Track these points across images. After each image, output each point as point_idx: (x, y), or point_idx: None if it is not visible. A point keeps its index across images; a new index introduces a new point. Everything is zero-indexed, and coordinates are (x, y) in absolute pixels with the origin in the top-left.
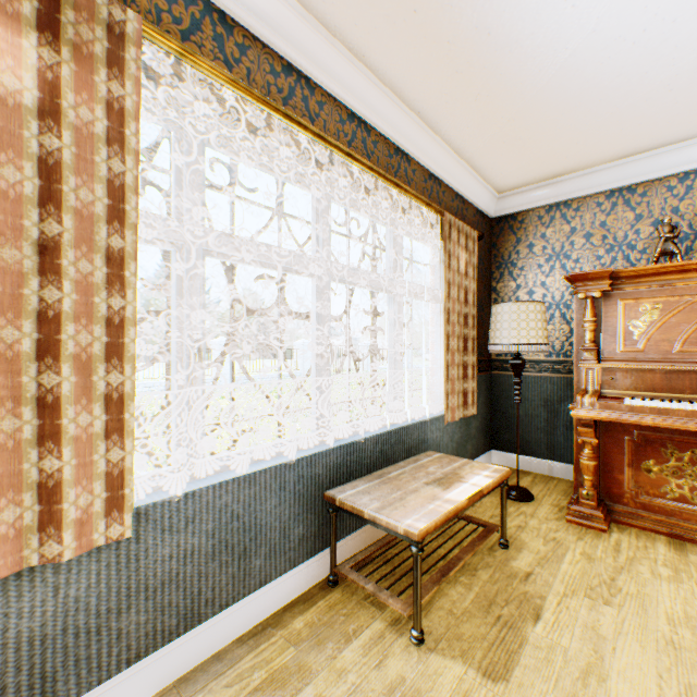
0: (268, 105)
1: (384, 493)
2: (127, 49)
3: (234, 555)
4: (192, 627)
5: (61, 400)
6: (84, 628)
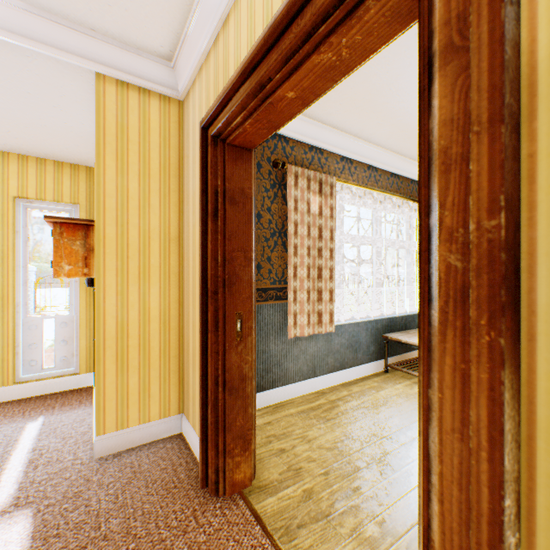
0: (365, 188)
1: (409, 336)
2: (333, 189)
3: (353, 350)
4: (342, 369)
5: (322, 290)
6: (320, 357)
